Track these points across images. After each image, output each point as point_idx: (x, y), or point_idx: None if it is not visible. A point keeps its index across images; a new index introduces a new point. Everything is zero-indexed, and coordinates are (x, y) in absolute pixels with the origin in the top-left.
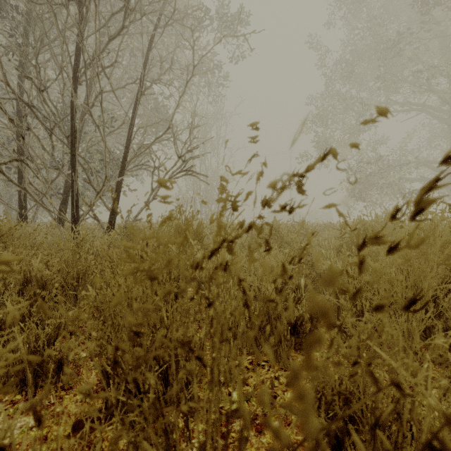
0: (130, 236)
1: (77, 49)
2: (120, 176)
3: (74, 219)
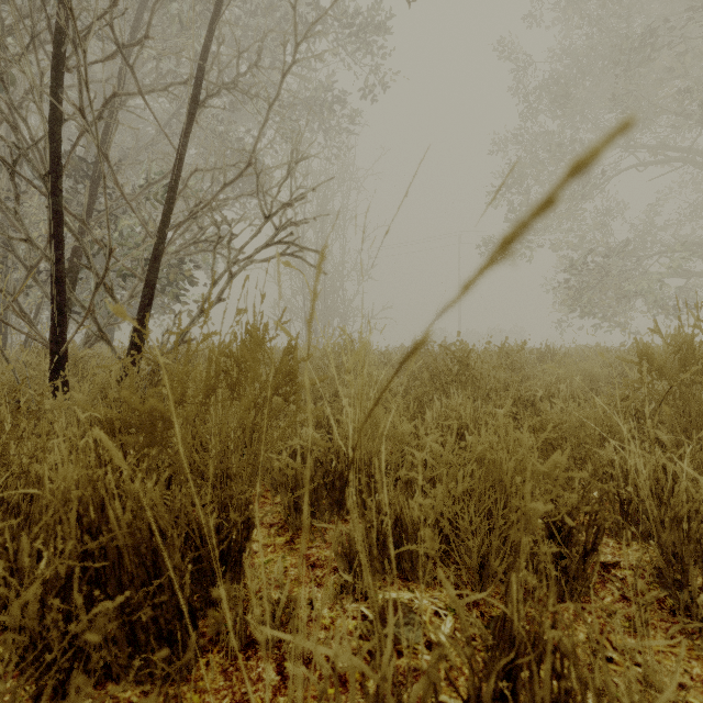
0: (158, 374)
1: (62, 1)
2: (154, 257)
3: (55, 339)
